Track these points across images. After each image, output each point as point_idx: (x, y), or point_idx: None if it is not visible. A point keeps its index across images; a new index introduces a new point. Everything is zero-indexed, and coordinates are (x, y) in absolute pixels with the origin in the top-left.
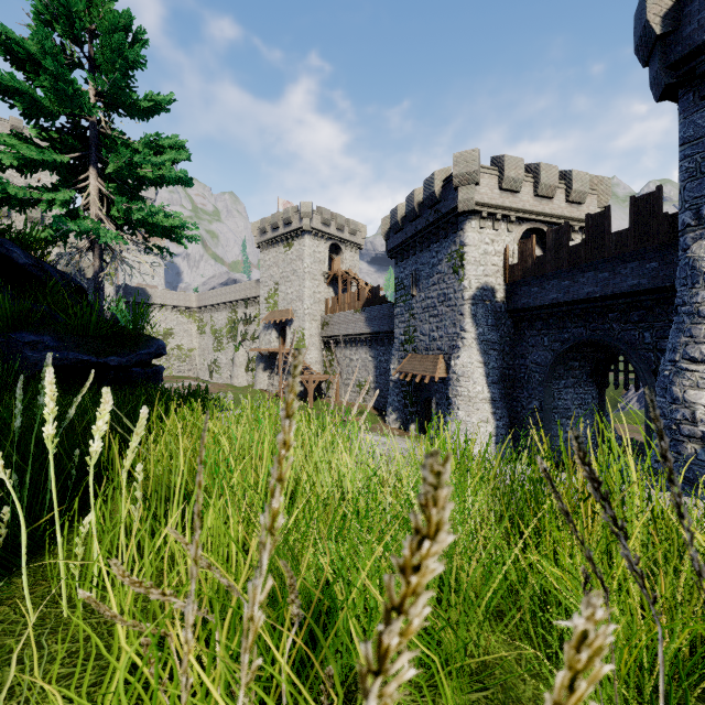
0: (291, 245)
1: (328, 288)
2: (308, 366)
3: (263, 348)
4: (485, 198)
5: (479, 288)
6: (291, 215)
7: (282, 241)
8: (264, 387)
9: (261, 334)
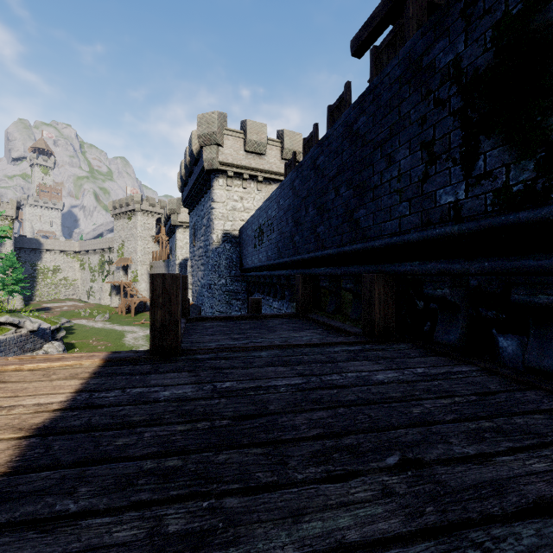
0: (131, 218)
1: (156, 244)
2: (139, 292)
3: (113, 281)
4: (184, 219)
5: (183, 259)
6: (129, 201)
7: (126, 215)
8: (116, 305)
9: (115, 272)
